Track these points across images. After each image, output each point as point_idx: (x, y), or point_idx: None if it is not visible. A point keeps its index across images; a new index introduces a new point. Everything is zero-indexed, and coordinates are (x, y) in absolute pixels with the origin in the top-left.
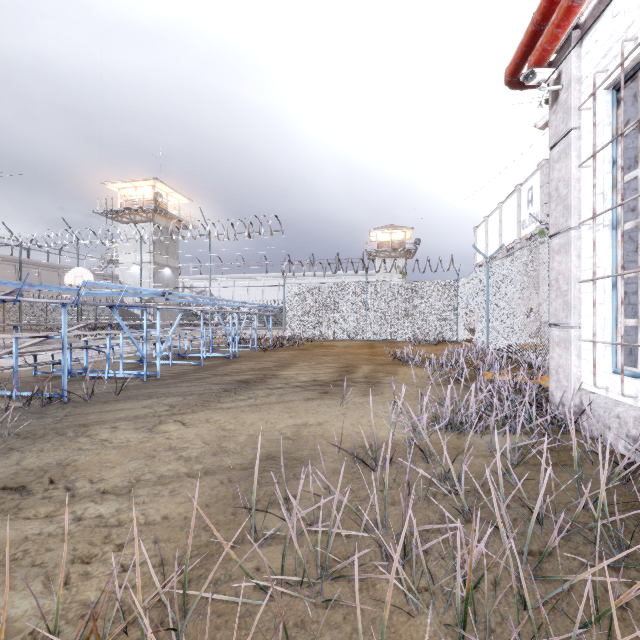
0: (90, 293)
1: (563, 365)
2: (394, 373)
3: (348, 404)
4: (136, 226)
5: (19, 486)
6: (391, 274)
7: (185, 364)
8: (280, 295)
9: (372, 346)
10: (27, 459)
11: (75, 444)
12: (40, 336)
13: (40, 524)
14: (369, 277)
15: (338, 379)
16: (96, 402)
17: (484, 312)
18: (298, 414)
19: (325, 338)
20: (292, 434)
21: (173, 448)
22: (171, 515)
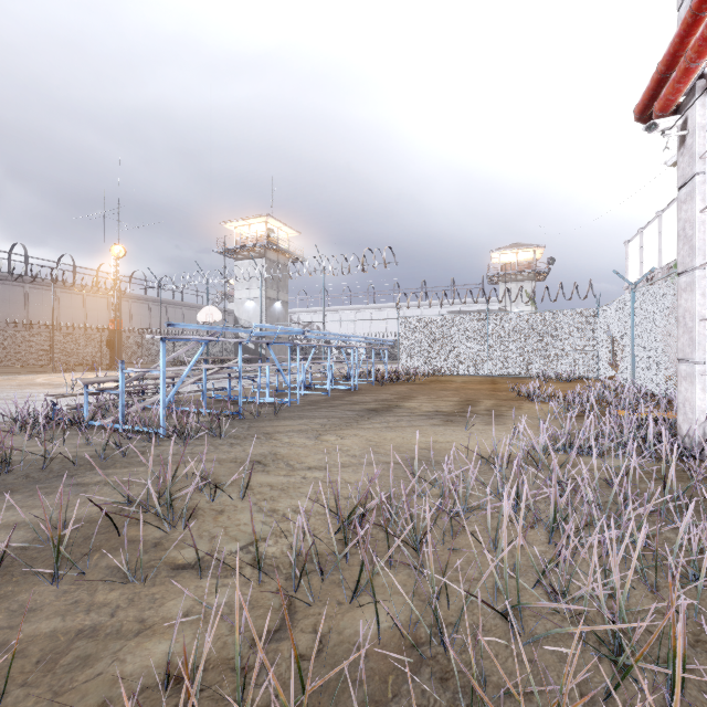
0: (258, 333)
1: (689, 398)
2: (518, 408)
3: (472, 430)
4: (257, 265)
5: (256, 461)
6: (517, 300)
7: (313, 394)
8: (388, 327)
9: (494, 382)
10: (248, 449)
11: (271, 443)
12: (223, 367)
13: (285, 478)
14: (490, 305)
15: (460, 411)
16: (263, 419)
17: (629, 345)
18: (428, 434)
19: (442, 373)
20: (426, 447)
21: (339, 449)
22: (359, 481)
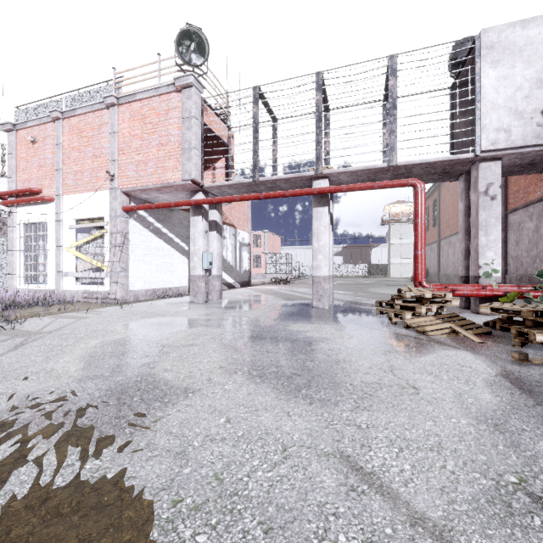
0: None
1: (12, 284)
2: None
3: None
4: None
5: None
6: None
7: None
8: None
9: None
10: None
11: None
12: None
13: None
14: None
15: None
16: None
17: None
18: None
19: None
20: None
21: None
22: None
